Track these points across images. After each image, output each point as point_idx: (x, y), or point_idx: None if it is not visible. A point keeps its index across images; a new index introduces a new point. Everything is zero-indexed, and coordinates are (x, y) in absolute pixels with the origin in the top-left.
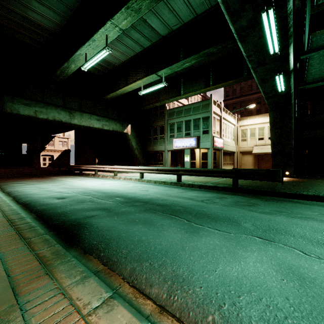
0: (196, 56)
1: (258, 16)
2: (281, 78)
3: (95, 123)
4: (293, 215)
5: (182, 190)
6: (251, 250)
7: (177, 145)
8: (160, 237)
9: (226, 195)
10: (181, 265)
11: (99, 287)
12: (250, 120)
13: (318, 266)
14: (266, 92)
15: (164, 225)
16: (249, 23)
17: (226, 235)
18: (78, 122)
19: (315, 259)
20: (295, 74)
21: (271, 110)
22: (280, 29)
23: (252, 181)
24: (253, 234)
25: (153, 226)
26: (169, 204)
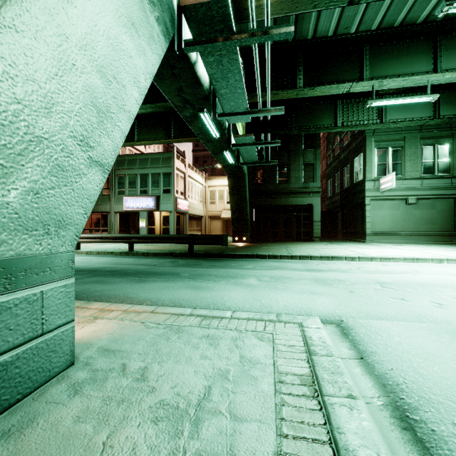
0: (153, 106)
1: (198, 113)
2: (228, 154)
3: None
4: (221, 267)
5: (135, 258)
6: (179, 284)
7: (130, 205)
8: (114, 287)
9: (180, 259)
10: (131, 294)
11: (78, 301)
12: (219, 181)
13: (211, 284)
14: (221, 162)
15: (116, 281)
16: (192, 115)
17: (166, 280)
18: None
19: (212, 282)
20: (237, 153)
21: (229, 177)
22: (216, 124)
23: (210, 247)
24: (186, 278)
25: (105, 283)
26: (120, 270)
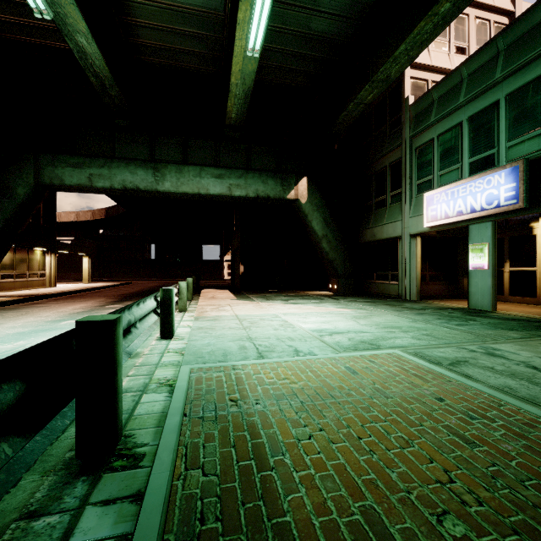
0: None
1: None
2: None
3: (212, 184)
4: None
5: None
6: None
7: (438, 212)
8: None
9: None
10: None
11: None
12: None
13: None
14: None
15: None
16: None
17: None
18: (173, 186)
19: None
20: None
21: None
22: None
23: None
24: None
25: None
26: None
